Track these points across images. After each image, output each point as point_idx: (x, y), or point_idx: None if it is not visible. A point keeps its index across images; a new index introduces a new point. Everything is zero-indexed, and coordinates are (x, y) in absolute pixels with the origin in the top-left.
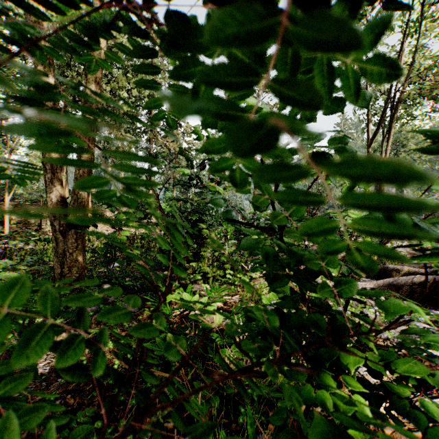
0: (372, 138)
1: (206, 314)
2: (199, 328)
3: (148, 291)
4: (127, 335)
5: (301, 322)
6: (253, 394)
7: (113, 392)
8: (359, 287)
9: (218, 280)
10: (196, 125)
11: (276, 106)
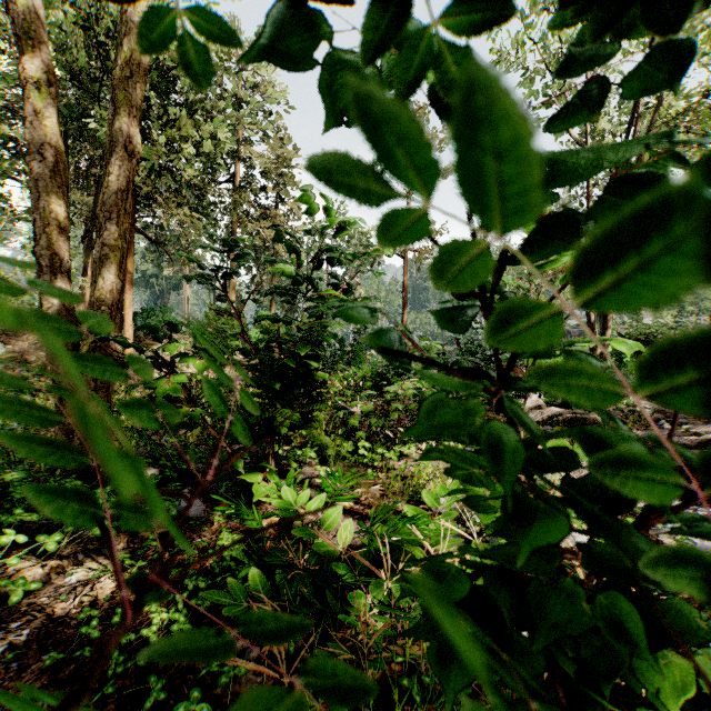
0: None
1: (324, 526)
2: (312, 551)
3: (222, 481)
4: (181, 563)
5: (564, 618)
6: (412, 689)
7: (147, 680)
8: (582, 470)
9: (345, 459)
10: (306, 186)
11: None
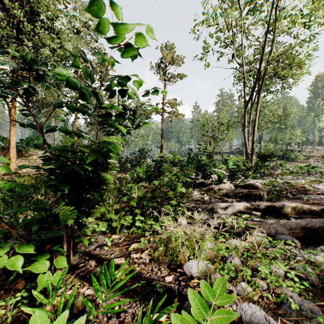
0: (248, 101)
1: None
2: None
3: None
4: None
5: None
6: None
7: None
8: (271, 230)
9: (127, 227)
10: None
11: (178, 76)
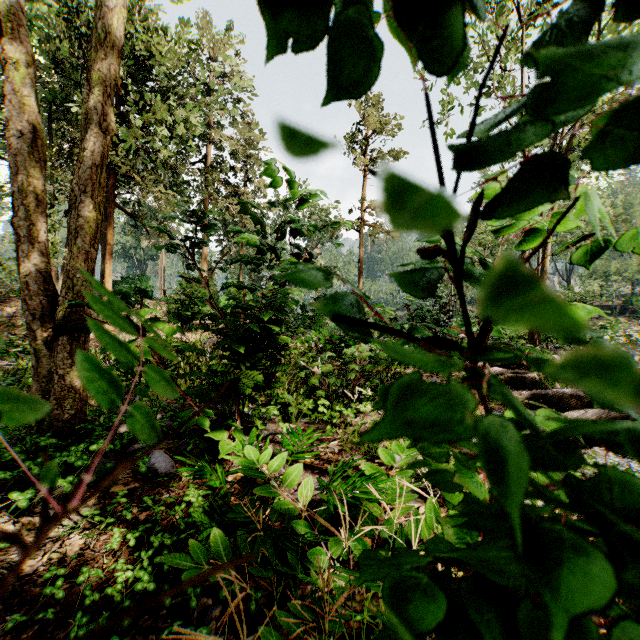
0: None
1: (285, 484)
2: (273, 508)
3: (190, 438)
4: (148, 519)
5: None
6: None
7: (109, 639)
8: None
9: (306, 416)
10: (268, 160)
11: (391, 154)
